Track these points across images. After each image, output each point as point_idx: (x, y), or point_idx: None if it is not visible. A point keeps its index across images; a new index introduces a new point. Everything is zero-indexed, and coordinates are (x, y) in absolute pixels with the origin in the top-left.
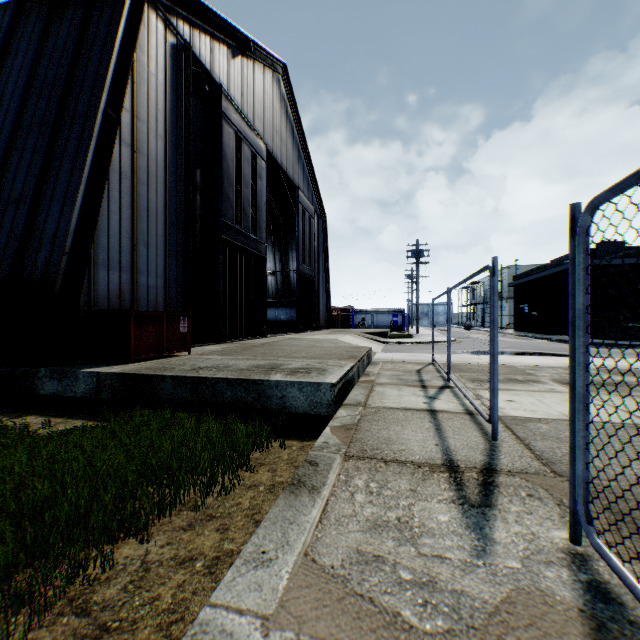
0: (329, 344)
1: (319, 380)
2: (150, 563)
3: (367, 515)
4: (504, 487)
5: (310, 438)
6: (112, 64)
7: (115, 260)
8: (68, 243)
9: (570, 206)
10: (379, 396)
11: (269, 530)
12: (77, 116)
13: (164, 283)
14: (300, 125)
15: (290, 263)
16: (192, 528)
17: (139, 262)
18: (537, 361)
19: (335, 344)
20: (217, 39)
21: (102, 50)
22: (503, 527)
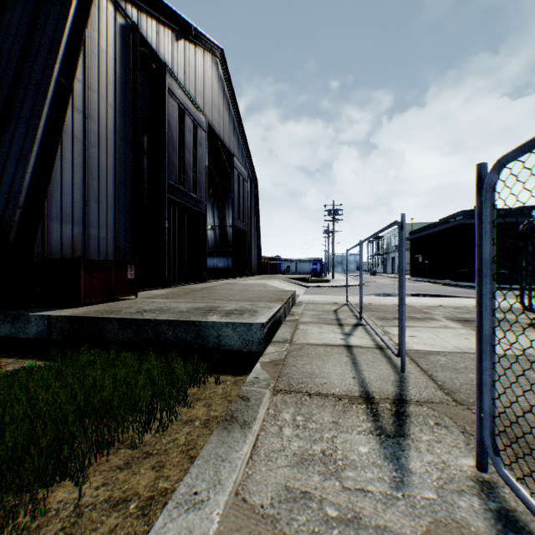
0: (260, 288)
1: (251, 321)
2: (84, 507)
3: (294, 449)
4: (414, 416)
5: (243, 373)
6: (65, 38)
7: (68, 214)
8: (22, 198)
9: (477, 166)
10: (303, 333)
11: (202, 469)
12: (32, 83)
13: (114, 235)
14: (235, 102)
15: (227, 219)
16: (129, 467)
17: (91, 216)
18: (431, 301)
19: (265, 288)
20: (162, 23)
21: (56, 25)
22: (417, 456)
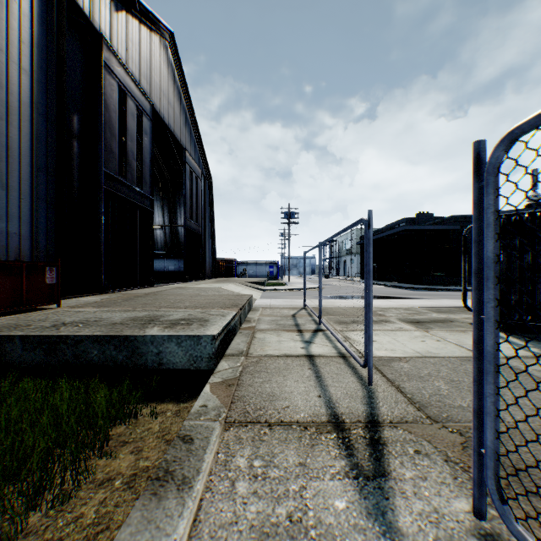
0: (213, 292)
1: (199, 333)
2: None
3: (251, 518)
4: (392, 444)
5: (188, 398)
6: None
7: None
8: None
9: (475, 143)
10: (260, 343)
11: None
12: None
13: (31, 230)
14: (187, 92)
15: (178, 218)
16: None
17: None
18: (383, 303)
19: (219, 292)
20: None
21: None
22: (405, 506)
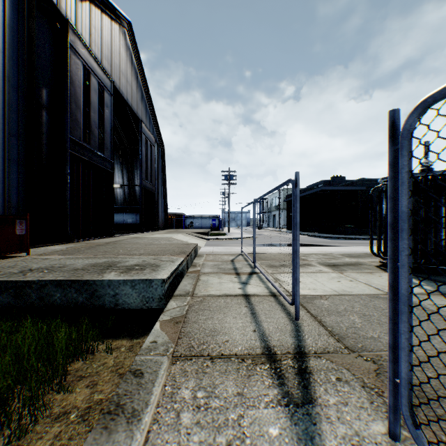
0: (165, 241)
1: (151, 277)
2: None
3: None
4: (317, 373)
5: (141, 334)
6: None
7: None
8: None
9: (390, 112)
10: (204, 285)
11: None
12: None
13: (3, 188)
14: (143, 73)
15: (135, 179)
16: None
17: None
18: (306, 250)
19: (170, 241)
20: None
21: None
22: (331, 431)
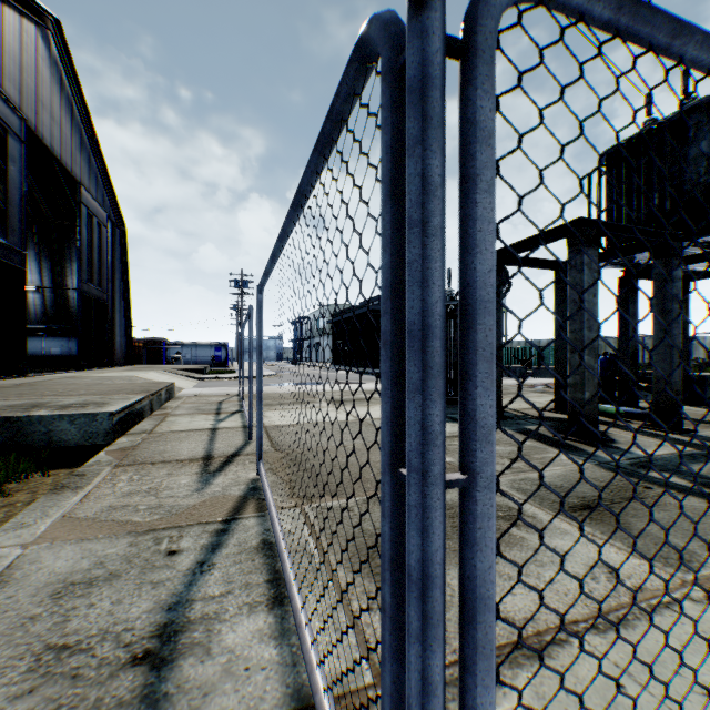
0: (124, 381)
1: (97, 411)
2: None
3: (125, 491)
4: (238, 461)
5: (83, 465)
6: None
7: None
8: None
9: (257, 286)
10: (169, 424)
11: (30, 514)
12: None
13: None
14: (85, 104)
15: (69, 278)
16: None
17: None
18: (328, 388)
19: (132, 381)
20: None
21: None
22: (222, 478)
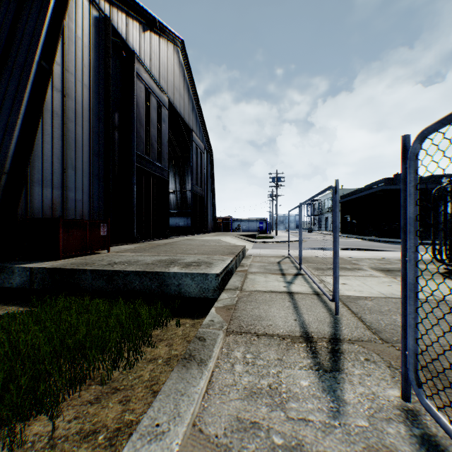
0: (215, 243)
1: (207, 271)
2: (57, 439)
3: (245, 384)
4: (347, 353)
5: (200, 316)
6: (45, 26)
7: (48, 179)
8: (7, 165)
9: (402, 137)
10: (251, 282)
11: (163, 403)
12: (16, 65)
13: (89, 198)
14: (194, 85)
15: (186, 185)
16: (98, 401)
17: (68, 181)
18: (359, 254)
19: (219, 243)
20: (131, 16)
21: (37, 15)
22: (351, 389)
